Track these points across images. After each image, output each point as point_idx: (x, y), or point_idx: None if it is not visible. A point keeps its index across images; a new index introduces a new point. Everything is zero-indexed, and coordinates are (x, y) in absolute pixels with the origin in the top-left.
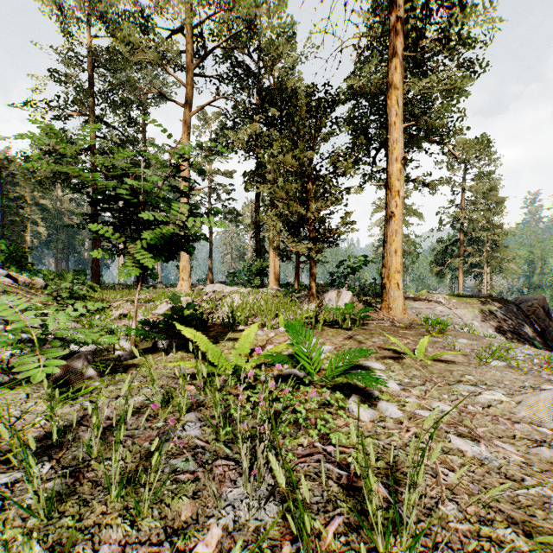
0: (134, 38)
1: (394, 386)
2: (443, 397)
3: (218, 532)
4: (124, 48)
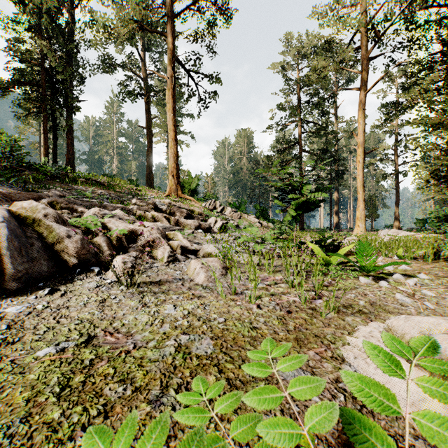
0: (319, 65)
1: (409, 281)
2: (443, 293)
3: (281, 277)
4: (313, 75)
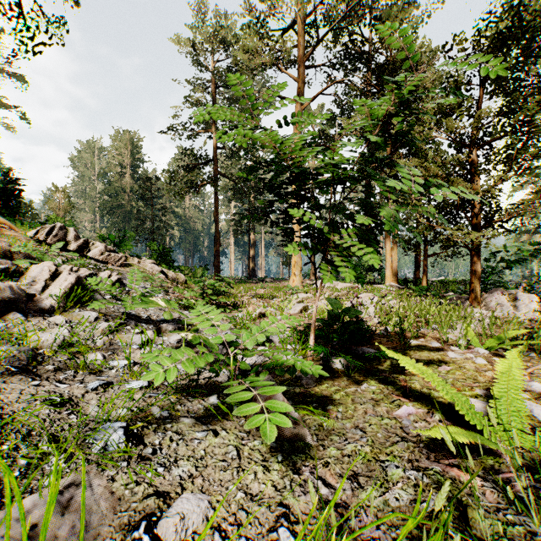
0: (253, 44)
1: None
2: None
3: None
4: (245, 57)
